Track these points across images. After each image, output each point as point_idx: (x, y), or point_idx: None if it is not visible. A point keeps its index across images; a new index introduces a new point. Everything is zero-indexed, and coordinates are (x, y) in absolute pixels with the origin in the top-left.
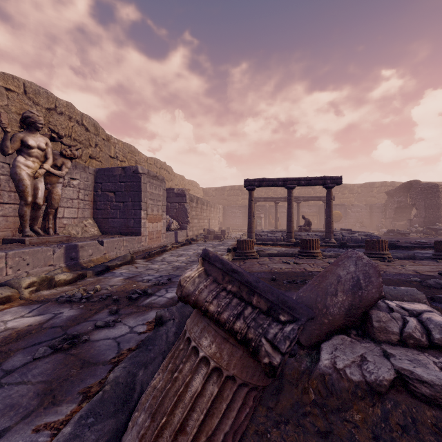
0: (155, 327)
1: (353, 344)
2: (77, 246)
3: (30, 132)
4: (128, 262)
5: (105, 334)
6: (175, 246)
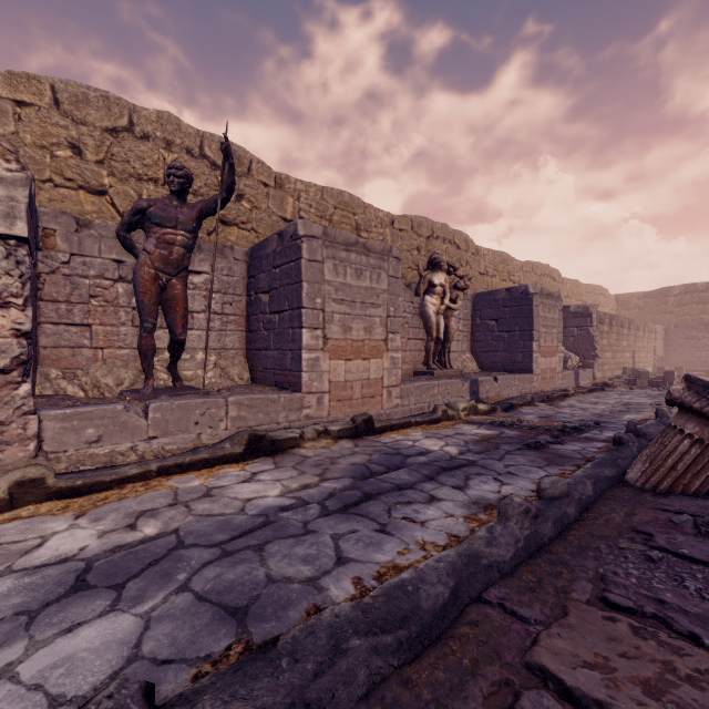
0: (613, 445)
1: None
2: (477, 381)
3: (434, 272)
4: (528, 403)
5: (560, 447)
6: (579, 392)
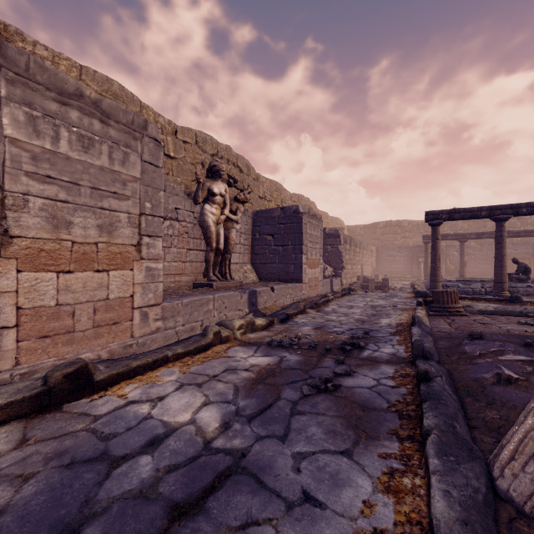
0: (419, 381)
1: None
2: (256, 292)
3: (214, 180)
4: (301, 312)
5: (353, 382)
6: (335, 296)
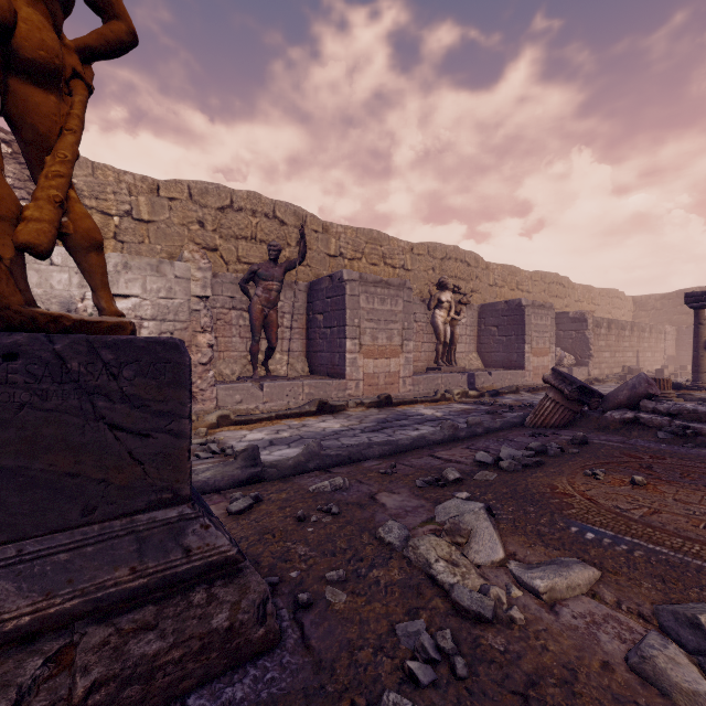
0: None
1: (627, 411)
2: (474, 375)
3: (442, 291)
4: (513, 392)
5: (509, 414)
6: None
